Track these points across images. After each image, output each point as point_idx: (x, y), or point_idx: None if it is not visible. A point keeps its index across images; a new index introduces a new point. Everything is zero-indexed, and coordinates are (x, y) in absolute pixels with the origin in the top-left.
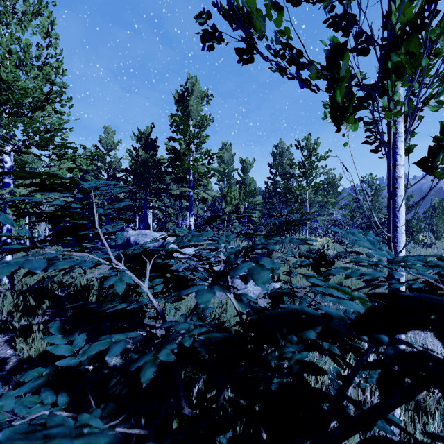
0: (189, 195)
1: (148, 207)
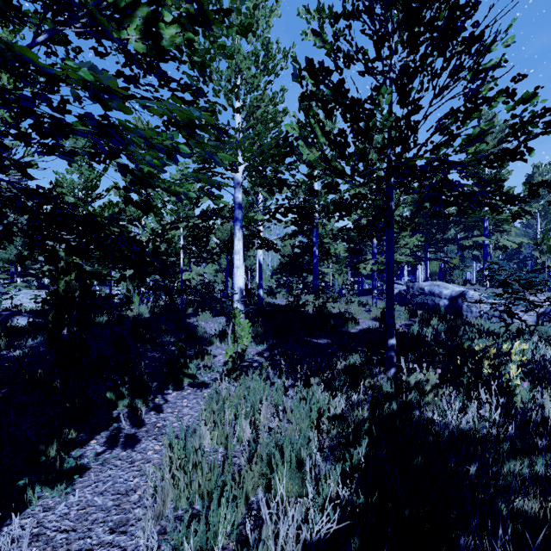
0: (483, 244)
1: (428, 258)
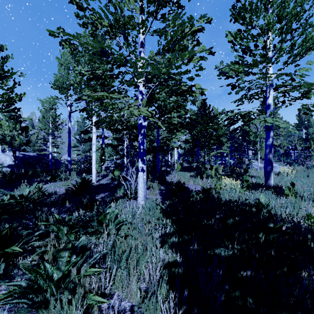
0: None
1: (249, 149)
